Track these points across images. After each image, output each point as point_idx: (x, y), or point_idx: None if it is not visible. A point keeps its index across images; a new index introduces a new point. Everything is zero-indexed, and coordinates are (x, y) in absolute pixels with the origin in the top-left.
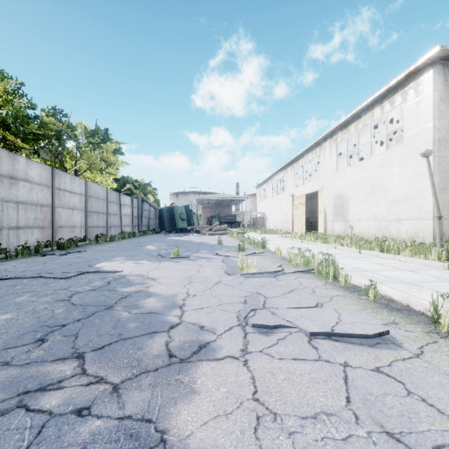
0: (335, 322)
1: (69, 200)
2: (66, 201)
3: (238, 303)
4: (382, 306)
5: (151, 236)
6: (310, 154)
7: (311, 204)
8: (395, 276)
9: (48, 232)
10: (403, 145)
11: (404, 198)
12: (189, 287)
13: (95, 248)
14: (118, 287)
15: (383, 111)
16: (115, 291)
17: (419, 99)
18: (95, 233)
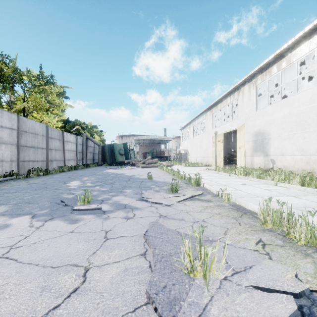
0: None
1: None
2: None
3: None
4: None
5: (92, 168)
6: (228, 99)
7: None
8: None
9: None
10: None
11: None
12: None
13: (8, 186)
14: None
15: (313, 46)
16: None
17: None
18: (32, 167)
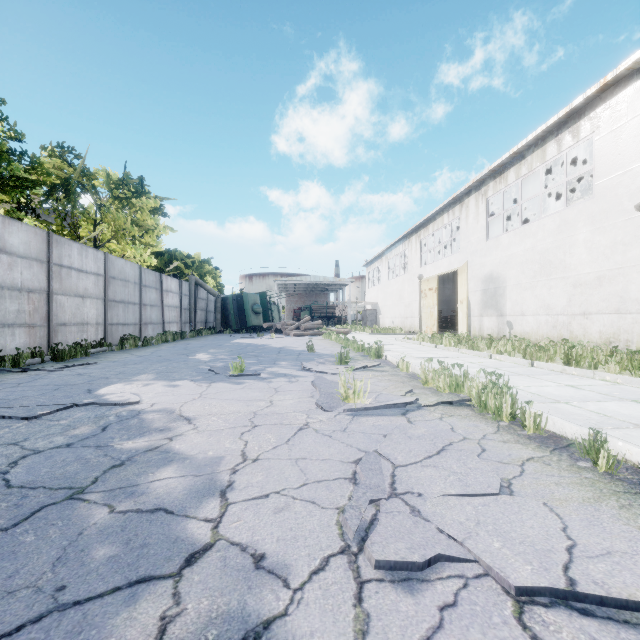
0: (565, 548)
1: (76, 283)
2: (73, 285)
3: (340, 481)
4: (631, 488)
5: (208, 337)
6: (445, 216)
7: (444, 291)
8: (614, 411)
9: (41, 333)
10: (593, 198)
11: (595, 281)
12: (248, 440)
13: (115, 358)
14: (116, 440)
15: (561, 147)
16: (107, 449)
17: (620, 126)
18: (121, 334)
